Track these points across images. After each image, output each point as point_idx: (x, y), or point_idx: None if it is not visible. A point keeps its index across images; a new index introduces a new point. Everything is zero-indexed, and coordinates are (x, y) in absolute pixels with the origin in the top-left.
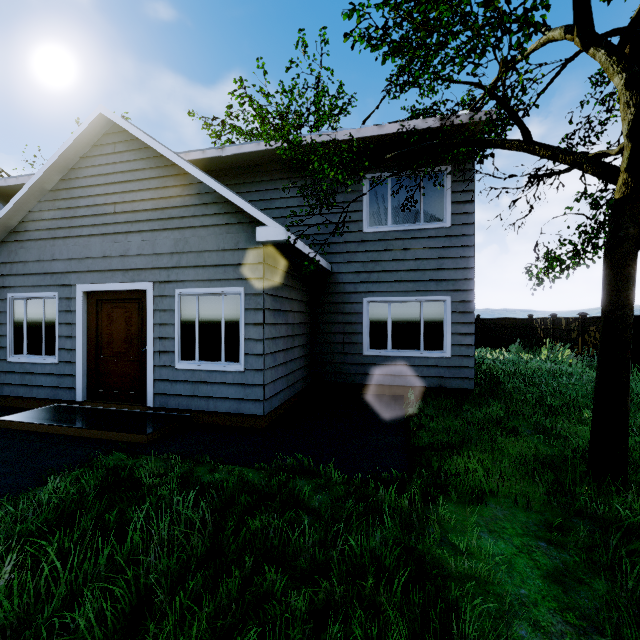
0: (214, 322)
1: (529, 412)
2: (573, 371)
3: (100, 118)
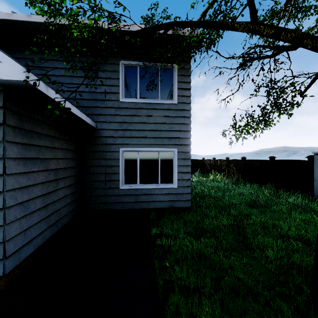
0: None
1: (225, 222)
2: (227, 186)
3: None
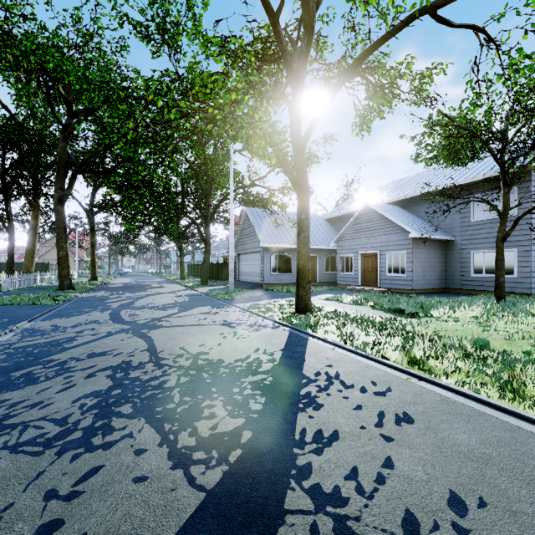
0: (397, 262)
1: None
2: None
3: (365, 205)
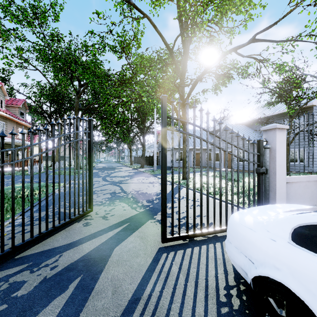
0: (241, 155)
1: None
2: None
3: (225, 125)
